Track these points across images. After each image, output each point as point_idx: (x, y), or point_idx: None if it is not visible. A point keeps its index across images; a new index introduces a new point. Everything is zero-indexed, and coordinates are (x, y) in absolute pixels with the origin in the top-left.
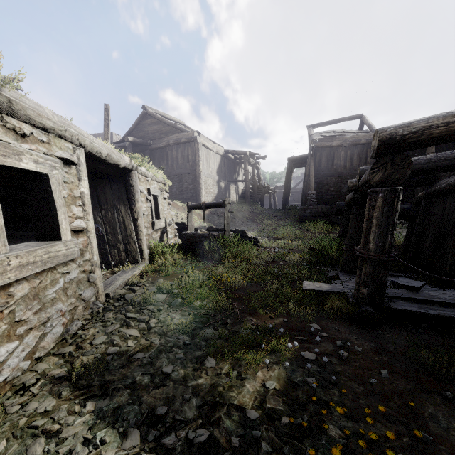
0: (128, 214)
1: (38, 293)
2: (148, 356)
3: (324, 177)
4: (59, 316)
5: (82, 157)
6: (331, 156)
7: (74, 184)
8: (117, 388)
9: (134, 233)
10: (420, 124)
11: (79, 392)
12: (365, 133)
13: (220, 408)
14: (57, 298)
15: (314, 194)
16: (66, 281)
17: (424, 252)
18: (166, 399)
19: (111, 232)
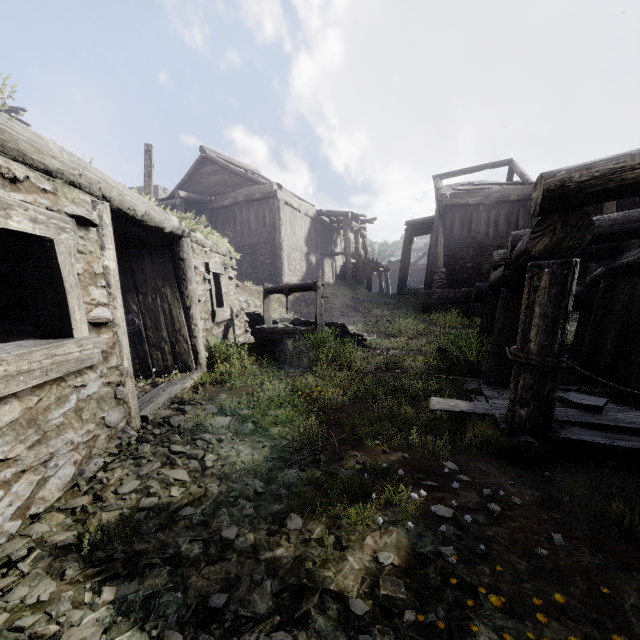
0: (176, 300)
1: (35, 418)
2: (201, 512)
3: (458, 248)
4: (69, 451)
5: (107, 215)
6: (468, 218)
7: (94, 255)
8: (152, 564)
9: (186, 328)
10: (606, 165)
11: (93, 569)
12: (516, 186)
13: (308, 596)
14: (66, 425)
15: (444, 272)
16: (80, 399)
17: (603, 355)
18: (225, 581)
19: (152, 327)
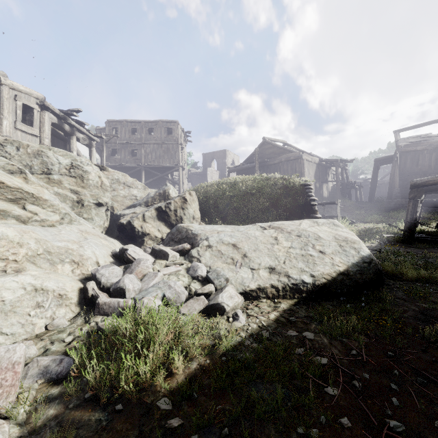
0: None
1: None
2: None
3: (409, 175)
4: None
5: None
6: (416, 158)
7: None
8: None
9: None
10: (425, 180)
11: None
12: None
13: None
14: None
15: (398, 190)
16: None
17: None
18: None
19: None
